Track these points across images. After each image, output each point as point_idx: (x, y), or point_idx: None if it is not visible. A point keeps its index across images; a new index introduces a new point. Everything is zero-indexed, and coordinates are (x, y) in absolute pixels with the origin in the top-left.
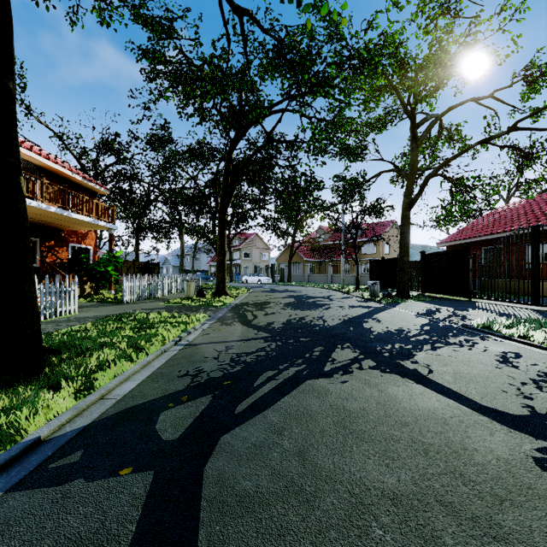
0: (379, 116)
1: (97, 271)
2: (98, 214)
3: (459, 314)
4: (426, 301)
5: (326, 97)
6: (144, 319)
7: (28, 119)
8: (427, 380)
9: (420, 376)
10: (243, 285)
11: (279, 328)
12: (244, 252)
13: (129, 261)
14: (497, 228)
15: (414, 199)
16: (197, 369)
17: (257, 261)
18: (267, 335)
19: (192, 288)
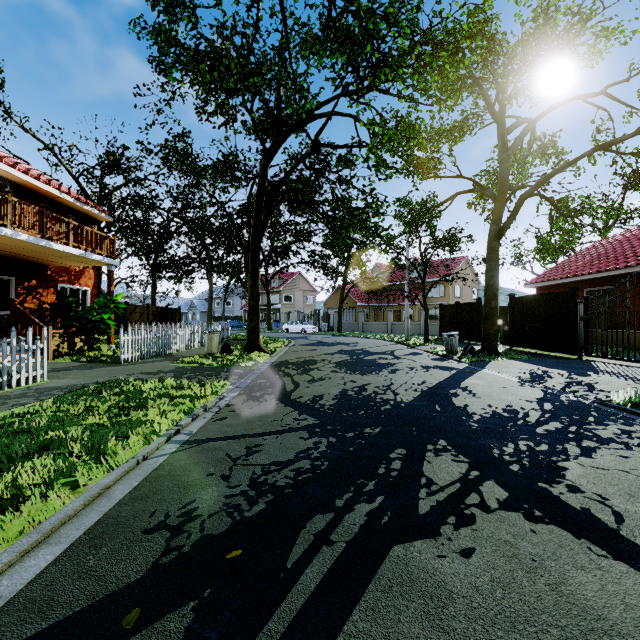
0: (456, 122)
1: (89, 320)
2: (92, 246)
3: (580, 380)
4: (522, 359)
5: (389, 93)
6: (135, 391)
7: (7, 124)
8: (630, 547)
9: (607, 532)
10: (283, 335)
11: (331, 407)
12: (284, 295)
13: (141, 307)
14: (606, 264)
15: (505, 226)
16: (184, 509)
17: (301, 305)
18: (314, 421)
19: (215, 342)
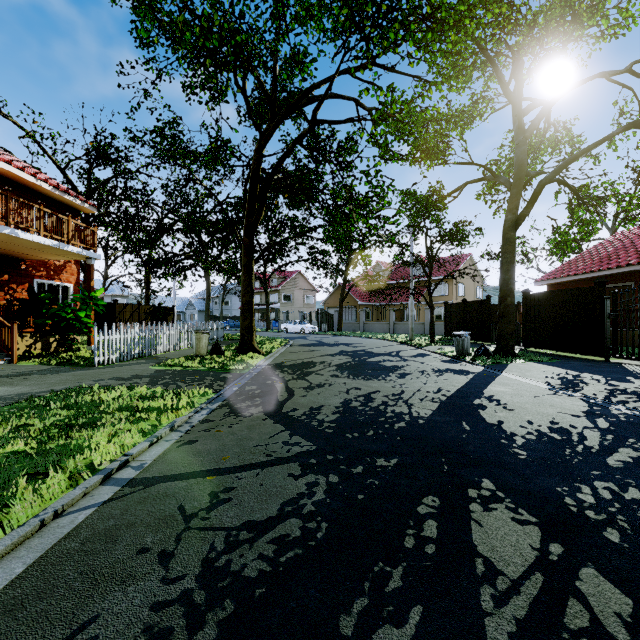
0: (465, 107)
1: (62, 318)
2: (68, 236)
3: (623, 388)
4: (543, 361)
5: (394, 70)
6: (92, 402)
7: None
8: None
9: None
10: (281, 335)
11: (332, 425)
12: (283, 294)
13: (132, 305)
14: (627, 259)
15: (522, 215)
16: None
17: (300, 305)
18: (309, 447)
19: (204, 342)
